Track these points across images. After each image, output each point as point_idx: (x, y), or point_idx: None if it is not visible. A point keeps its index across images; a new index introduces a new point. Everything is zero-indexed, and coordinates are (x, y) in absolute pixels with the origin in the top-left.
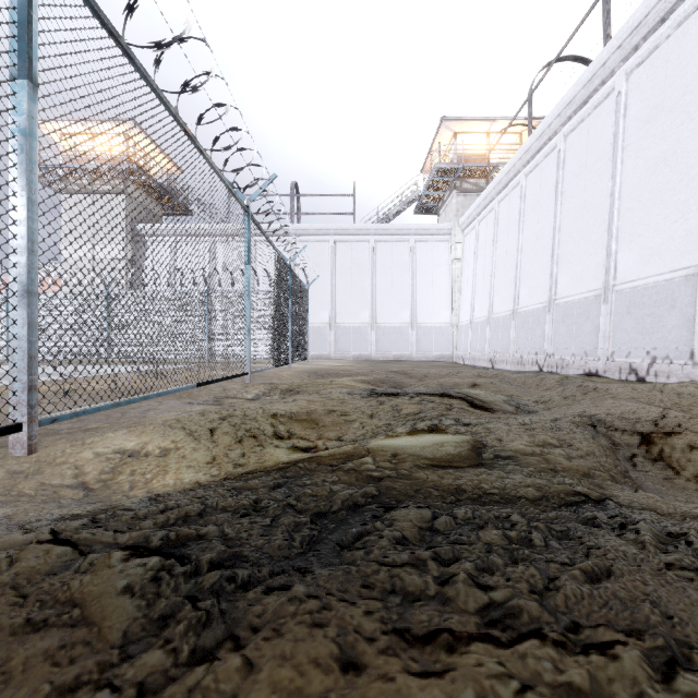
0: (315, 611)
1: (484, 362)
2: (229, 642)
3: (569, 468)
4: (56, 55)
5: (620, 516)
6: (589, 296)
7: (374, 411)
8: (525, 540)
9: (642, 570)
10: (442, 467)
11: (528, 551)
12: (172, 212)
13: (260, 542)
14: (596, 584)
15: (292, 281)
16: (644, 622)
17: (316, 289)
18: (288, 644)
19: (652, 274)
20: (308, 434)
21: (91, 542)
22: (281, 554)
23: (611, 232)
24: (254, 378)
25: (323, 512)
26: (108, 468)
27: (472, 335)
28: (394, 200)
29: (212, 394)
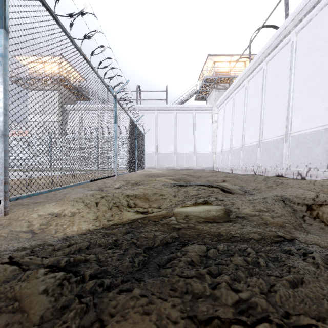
0: (145, 305)
1: (228, 170)
2: (97, 323)
3: (273, 222)
4: (18, 17)
5: (302, 249)
6: (278, 138)
7: (176, 194)
8: (255, 262)
9: (319, 280)
10: (210, 222)
11: (257, 269)
12: (78, 97)
13: (117, 263)
14: (295, 288)
15: (137, 132)
16: (325, 312)
17: (148, 135)
18: (129, 325)
19: (309, 128)
20: (144, 205)
21: (29, 263)
22: (128, 270)
23: (288, 108)
24: (119, 178)
25: (150, 246)
26: (45, 222)
27: (222, 157)
28: (185, 93)
29: (98, 185)
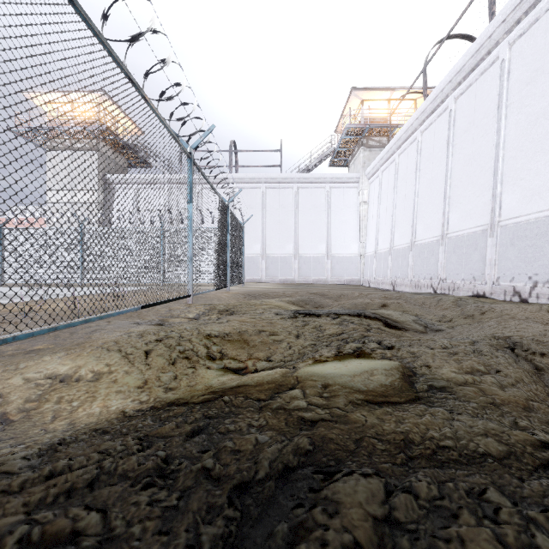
0: None
1: (387, 285)
2: None
3: (508, 400)
4: None
5: None
6: (477, 230)
7: (300, 331)
8: None
9: None
10: (378, 403)
11: None
12: (116, 150)
13: (154, 548)
14: None
15: (230, 219)
16: None
17: (250, 226)
18: None
19: (533, 211)
20: (239, 354)
21: None
22: None
23: (496, 177)
24: (197, 299)
25: (246, 481)
26: (35, 395)
27: (377, 263)
28: (313, 154)
29: (158, 314)
